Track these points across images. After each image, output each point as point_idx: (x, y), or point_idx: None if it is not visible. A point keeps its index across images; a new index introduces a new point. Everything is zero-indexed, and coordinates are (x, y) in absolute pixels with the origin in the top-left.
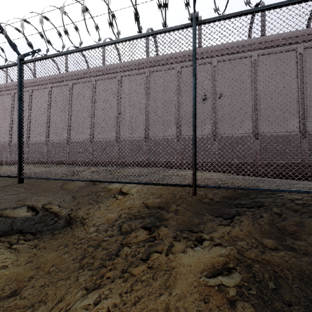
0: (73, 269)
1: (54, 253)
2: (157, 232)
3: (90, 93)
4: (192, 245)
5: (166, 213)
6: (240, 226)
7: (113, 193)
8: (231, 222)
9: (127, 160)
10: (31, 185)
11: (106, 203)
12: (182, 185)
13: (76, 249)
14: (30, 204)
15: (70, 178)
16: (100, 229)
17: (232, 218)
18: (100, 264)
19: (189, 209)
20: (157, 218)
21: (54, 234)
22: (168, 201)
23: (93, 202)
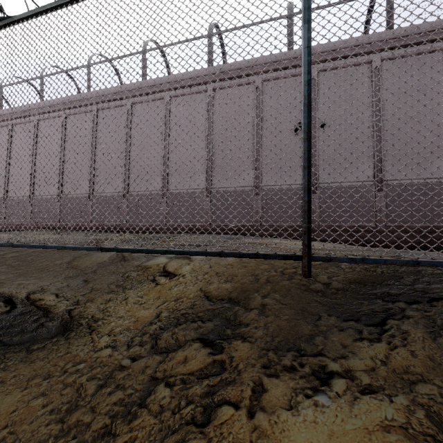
0: (46, 438)
1: (17, 396)
2: (228, 353)
3: (124, 124)
4: (307, 390)
5: (245, 311)
6: (406, 344)
7: (152, 274)
8: (381, 333)
9: (179, 224)
10: (22, 260)
11: (138, 291)
12: (280, 257)
13: (63, 387)
14: (7, 292)
15: (60, 245)
16: (119, 341)
17: (380, 323)
18: (104, 427)
19: (287, 304)
20: (226, 320)
21: (31, 350)
22: (246, 288)
23: (117, 289)
